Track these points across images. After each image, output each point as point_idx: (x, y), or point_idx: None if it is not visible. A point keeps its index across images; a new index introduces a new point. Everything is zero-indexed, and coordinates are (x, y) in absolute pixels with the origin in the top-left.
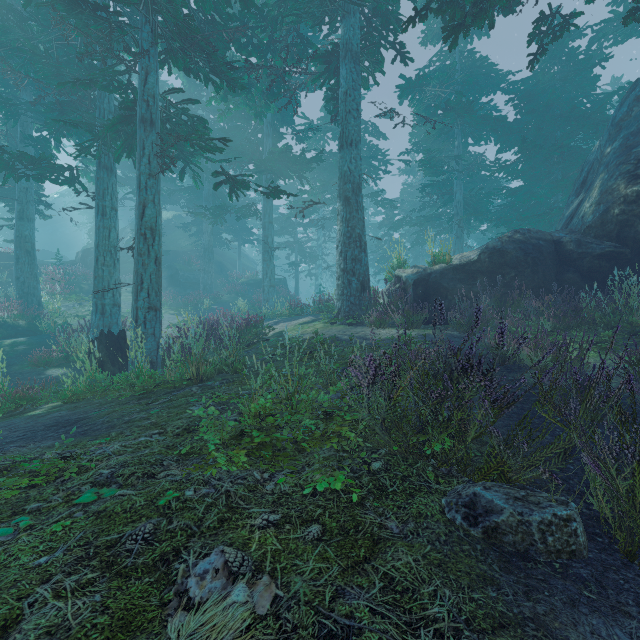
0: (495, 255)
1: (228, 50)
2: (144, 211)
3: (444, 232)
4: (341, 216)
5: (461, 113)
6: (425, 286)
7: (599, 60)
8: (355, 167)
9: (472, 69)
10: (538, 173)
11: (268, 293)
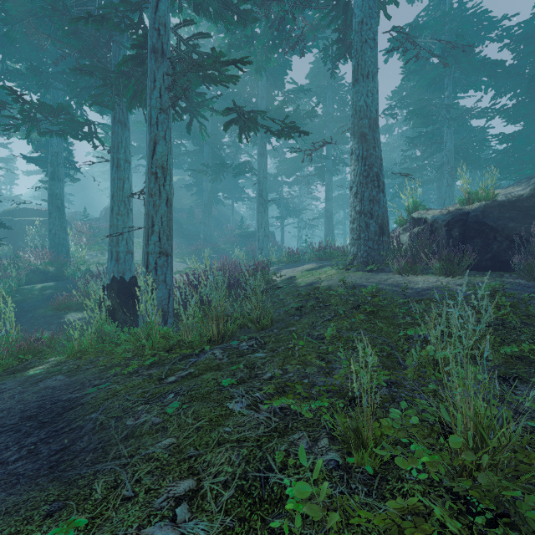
0: None
1: None
2: (155, 148)
3: (426, 183)
4: (356, 155)
5: (459, 58)
6: (462, 227)
7: None
8: (372, 101)
9: (463, 19)
10: None
11: (263, 242)
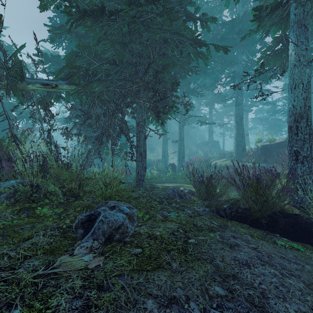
0: None
1: (199, 79)
2: (181, 134)
3: None
4: (235, 127)
5: None
6: (264, 150)
7: None
8: (240, 111)
9: None
10: None
11: (210, 148)
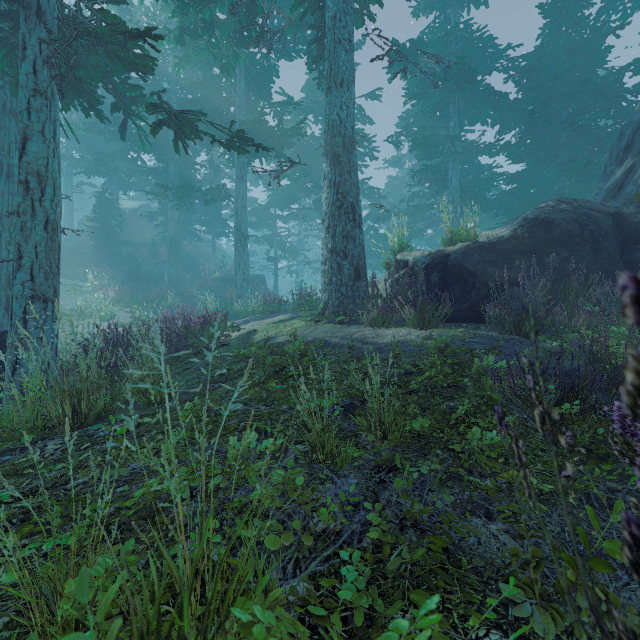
0: (538, 229)
1: None
2: (25, 146)
3: (434, 225)
4: (328, 180)
5: (461, 83)
6: (442, 271)
7: (614, 27)
8: (347, 115)
9: (469, 42)
10: (543, 156)
11: (241, 288)
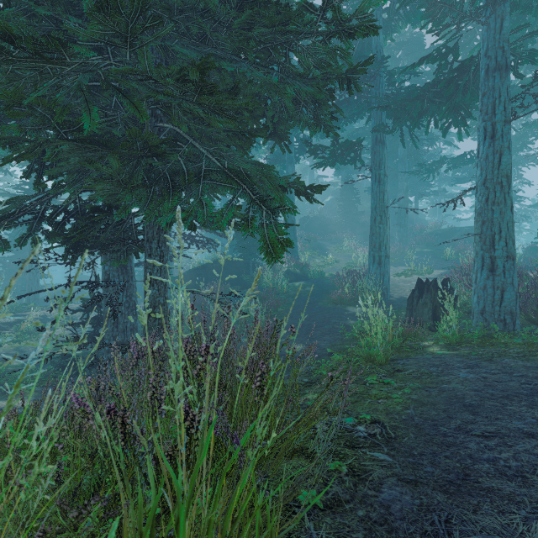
0: None
1: None
2: (499, 159)
3: None
4: None
5: None
6: None
7: None
8: None
9: None
10: None
11: None
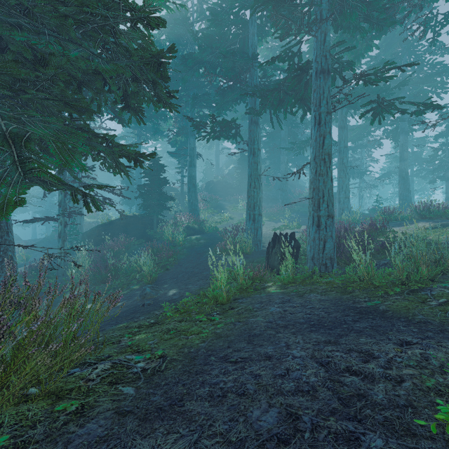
0: None
1: None
2: (323, 141)
3: None
4: None
5: None
6: None
7: None
8: None
9: None
10: None
11: (343, 203)
